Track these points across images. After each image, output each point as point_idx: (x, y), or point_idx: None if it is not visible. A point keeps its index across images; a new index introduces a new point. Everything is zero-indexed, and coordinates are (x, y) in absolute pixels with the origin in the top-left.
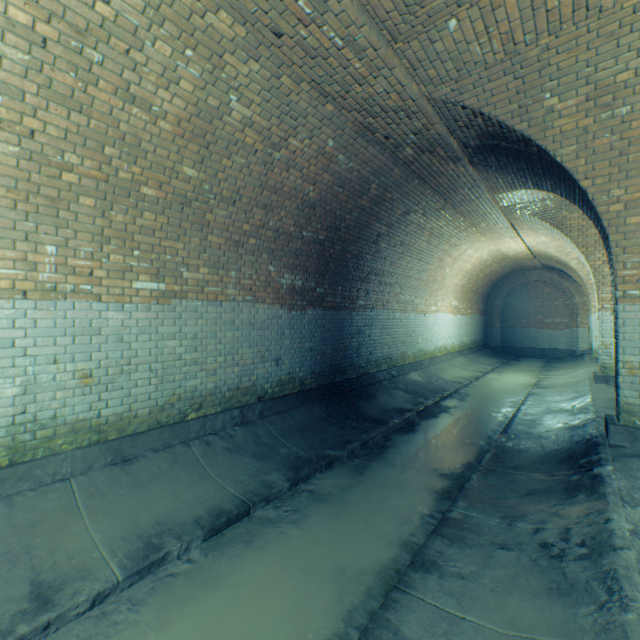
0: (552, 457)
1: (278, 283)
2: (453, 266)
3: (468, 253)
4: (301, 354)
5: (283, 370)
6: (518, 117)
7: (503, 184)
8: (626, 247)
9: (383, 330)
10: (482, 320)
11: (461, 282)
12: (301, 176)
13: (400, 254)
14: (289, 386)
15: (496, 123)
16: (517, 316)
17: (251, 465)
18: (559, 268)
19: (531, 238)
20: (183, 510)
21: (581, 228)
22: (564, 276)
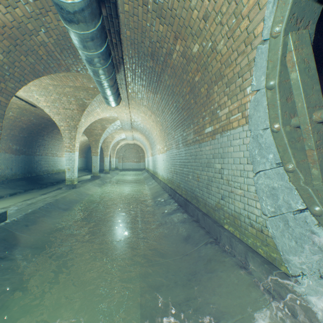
0: None
1: (12, 148)
2: None
3: None
4: (19, 168)
5: (13, 172)
6: None
7: None
8: (93, 147)
9: (45, 162)
10: (86, 160)
11: None
12: (23, 123)
13: (52, 139)
14: (15, 176)
15: None
16: None
17: (12, 190)
18: None
19: None
20: (1, 194)
21: None
22: None
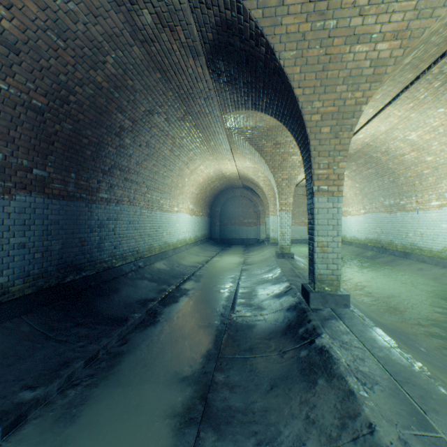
0: (275, 329)
1: None
2: (191, 177)
3: (201, 168)
4: (3, 253)
5: None
6: None
7: (230, 102)
8: (320, 151)
9: (130, 225)
10: (209, 220)
11: (196, 191)
12: None
13: (146, 155)
14: None
15: (236, 3)
16: (229, 218)
17: None
18: (252, 188)
19: (241, 162)
20: None
21: (272, 154)
22: (254, 193)
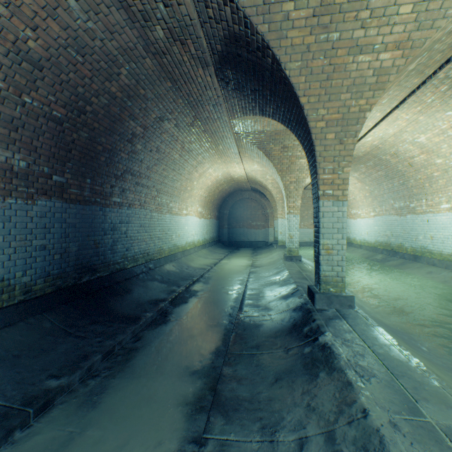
0: (281, 328)
1: None
2: (199, 180)
3: (210, 172)
4: (26, 254)
5: None
6: (262, 15)
7: (238, 108)
8: (325, 157)
9: (141, 228)
10: (217, 223)
11: (204, 194)
12: (5, 2)
13: (157, 160)
14: (2, 297)
15: (243, 18)
16: (237, 221)
17: None
18: (260, 190)
19: (249, 165)
20: None
21: (280, 158)
22: (262, 196)
